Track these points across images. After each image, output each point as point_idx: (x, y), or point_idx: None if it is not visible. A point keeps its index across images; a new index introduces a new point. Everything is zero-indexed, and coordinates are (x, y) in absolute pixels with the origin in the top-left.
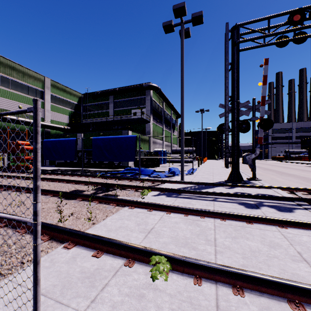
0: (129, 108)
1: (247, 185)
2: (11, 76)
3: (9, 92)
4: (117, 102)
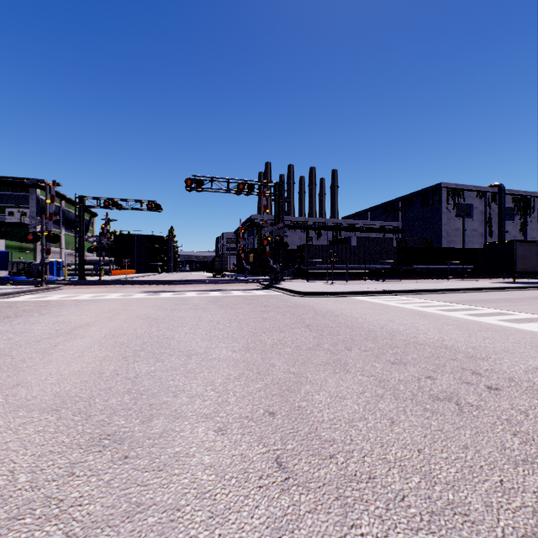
0: (2, 204)
1: (81, 280)
2: None
3: None
4: None
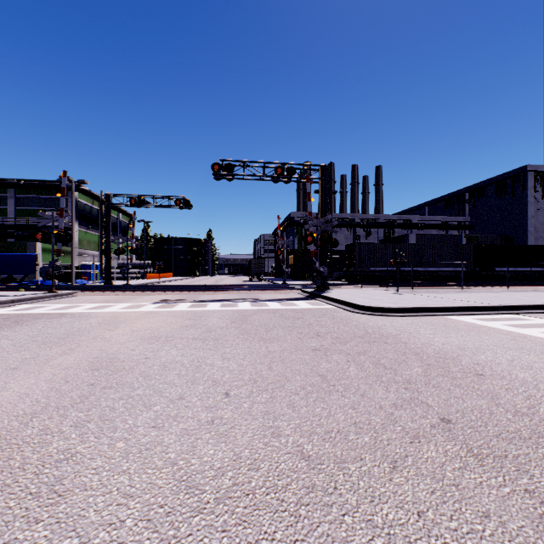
0: (43, 208)
1: (105, 285)
2: None
3: None
4: (22, 198)
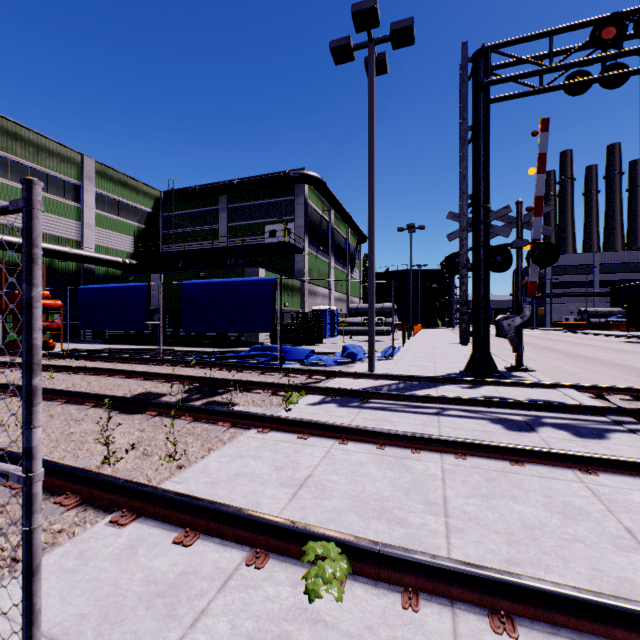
0: (260, 221)
1: (506, 381)
2: (12, 153)
3: (8, 186)
4: (235, 209)
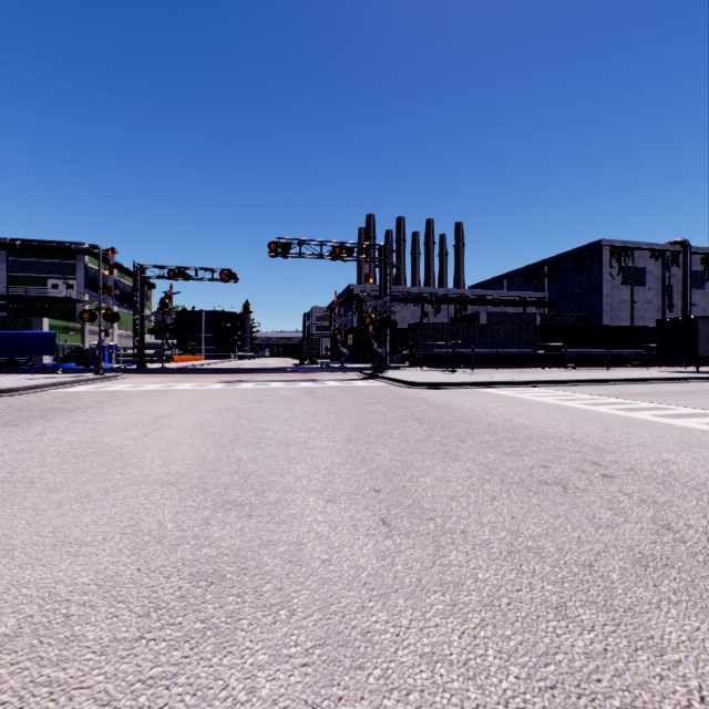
0: (44, 275)
1: (141, 368)
2: None
3: None
4: (17, 262)
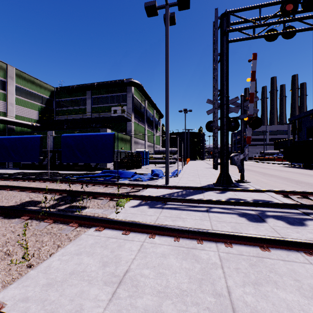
0: (109, 105)
1: (239, 189)
2: None
3: None
4: (95, 98)
